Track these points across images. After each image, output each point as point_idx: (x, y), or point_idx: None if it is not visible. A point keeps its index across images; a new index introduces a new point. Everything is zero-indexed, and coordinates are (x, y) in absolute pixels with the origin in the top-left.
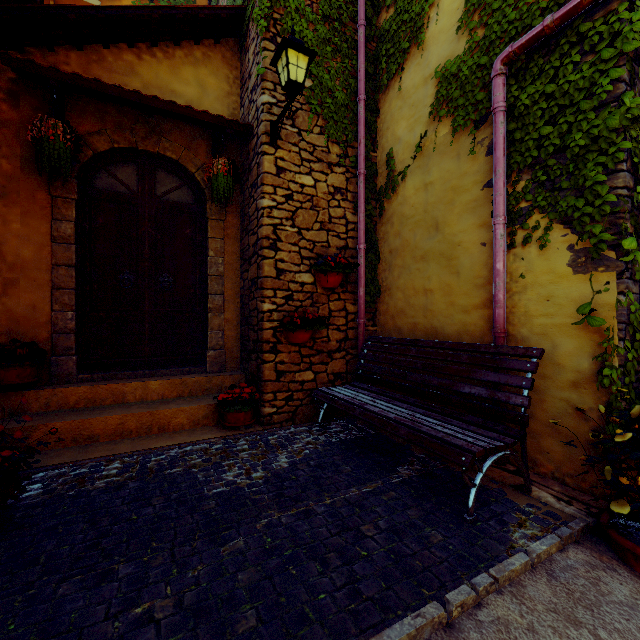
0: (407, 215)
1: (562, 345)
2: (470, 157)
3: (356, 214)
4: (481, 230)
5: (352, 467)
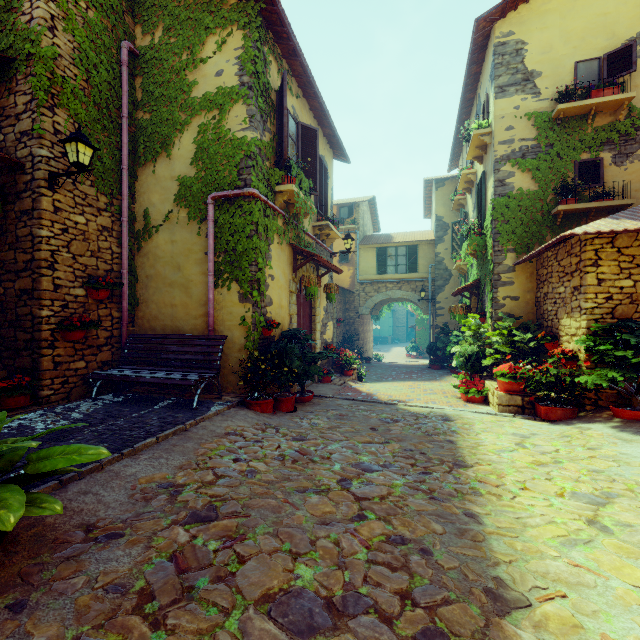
0: (160, 256)
1: (236, 334)
2: (198, 236)
3: (120, 247)
4: (203, 276)
5: (130, 408)
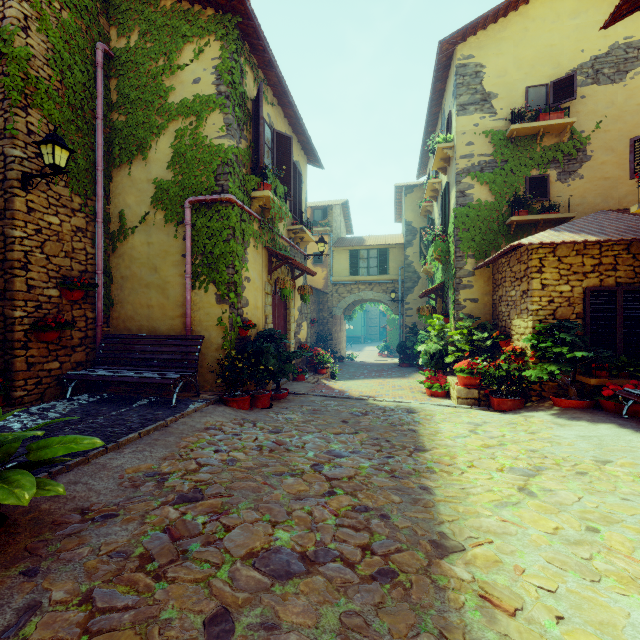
0: (136, 257)
1: (213, 334)
2: (175, 238)
3: (94, 248)
4: (180, 278)
5: (108, 407)
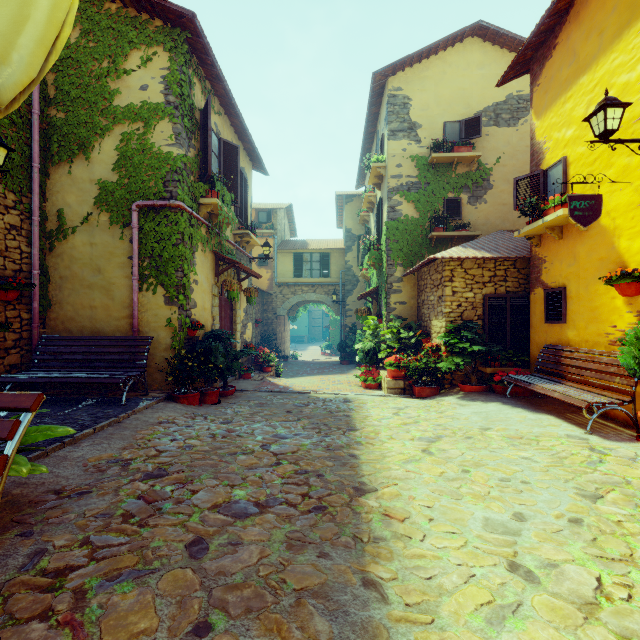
0: (77, 257)
1: (161, 334)
2: (121, 240)
3: (30, 246)
4: (127, 279)
5: (52, 409)
